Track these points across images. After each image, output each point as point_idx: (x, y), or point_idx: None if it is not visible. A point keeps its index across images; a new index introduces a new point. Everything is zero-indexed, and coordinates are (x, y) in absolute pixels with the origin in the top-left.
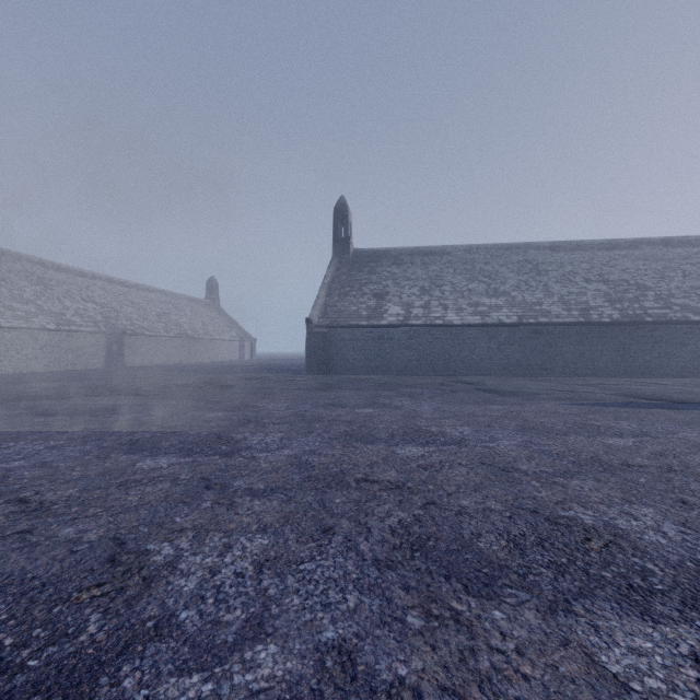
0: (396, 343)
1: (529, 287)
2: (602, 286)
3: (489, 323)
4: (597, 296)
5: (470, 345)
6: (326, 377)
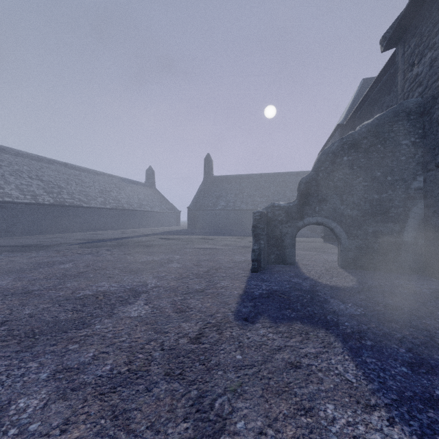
0: None
1: None
2: (40, 182)
3: None
4: (39, 189)
5: None
6: None
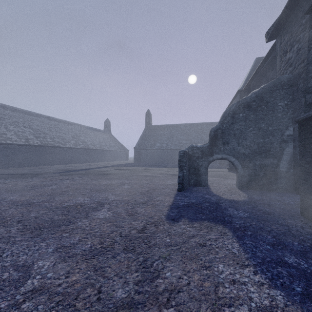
0: None
1: None
2: (31, 130)
3: None
4: (31, 134)
5: None
6: None
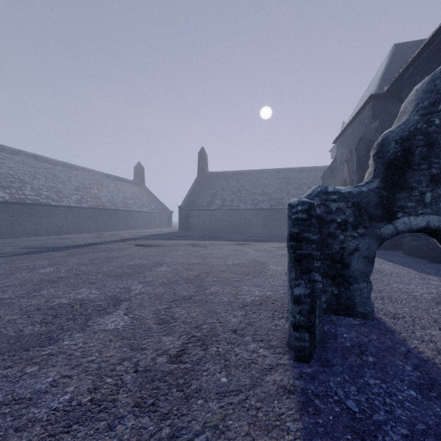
0: None
1: None
2: None
3: None
4: None
5: None
6: None
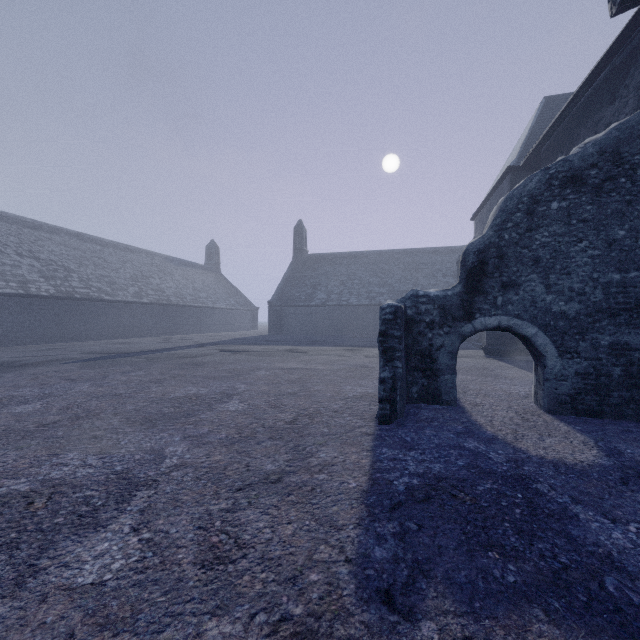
0: None
1: None
2: (35, 262)
3: None
4: (33, 272)
5: None
6: None
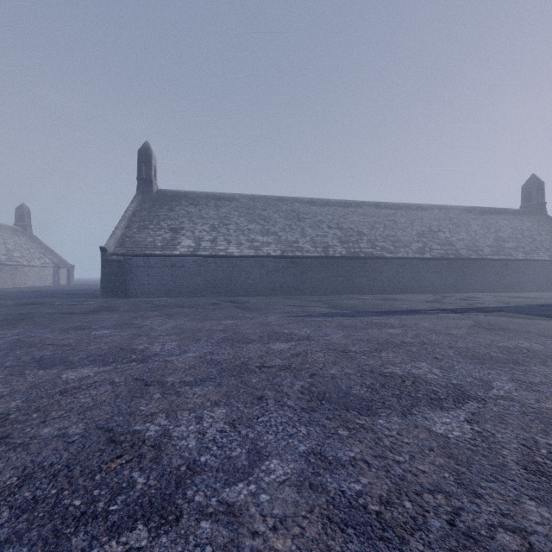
0: (187, 270)
1: (292, 229)
2: (338, 231)
3: (260, 255)
4: (334, 239)
5: (247, 272)
6: (116, 301)
